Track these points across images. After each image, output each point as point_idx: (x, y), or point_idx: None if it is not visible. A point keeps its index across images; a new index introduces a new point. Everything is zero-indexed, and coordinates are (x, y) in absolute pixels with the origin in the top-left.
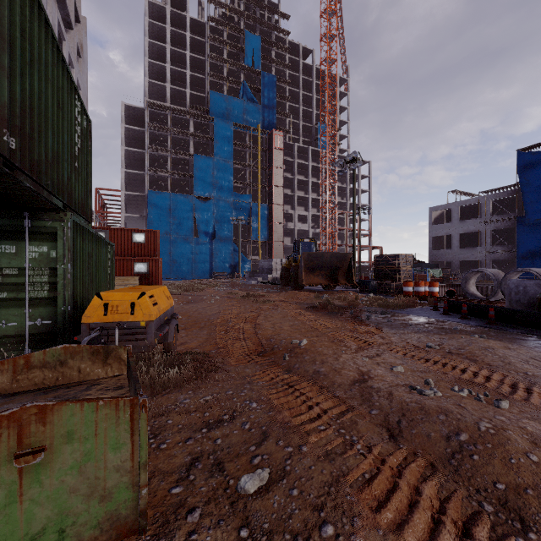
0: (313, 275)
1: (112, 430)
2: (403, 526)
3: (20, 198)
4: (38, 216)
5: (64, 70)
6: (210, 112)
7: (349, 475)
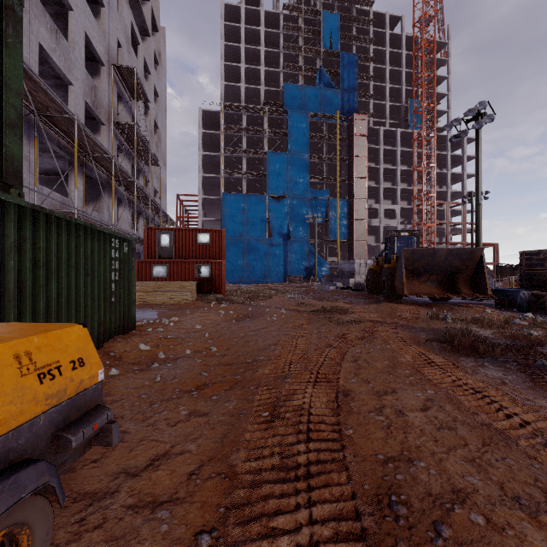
0: (417, 282)
1: None
2: None
3: None
4: None
5: None
6: (284, 105)
7: None
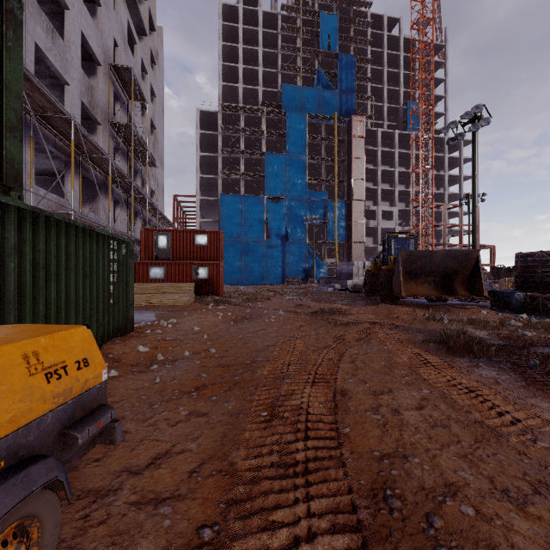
0: (414, 283)
1: None
2: None
3: None
4: None
5: None
6: (282, 106)
7: None
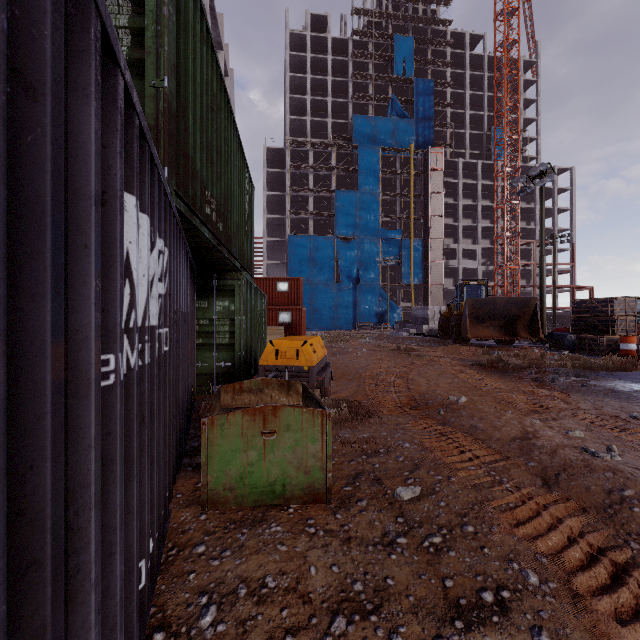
0: (481, 327)
1: (310, 429)
2: (537, 537)
3: (216, 264)
4: (222, 277)
5: (241, 152)
6: (353, 139)
7: (493, 501)
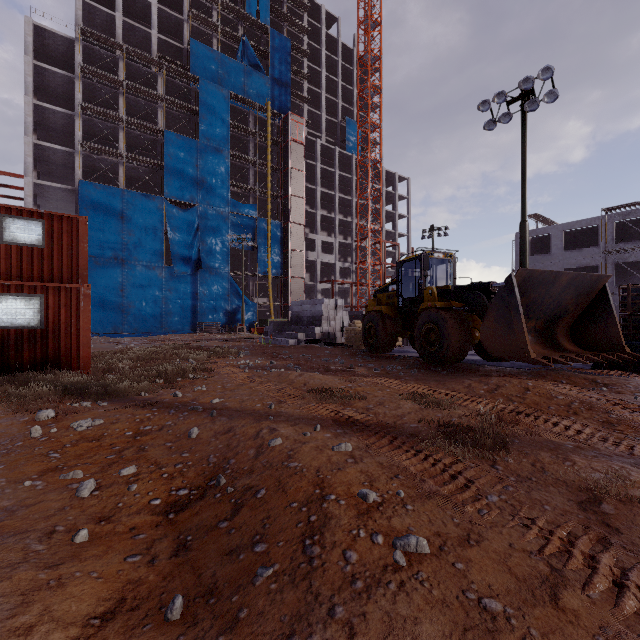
0: None
1: None
2: None
3: None
4: None
5: None
6: (191, 71)
7: None
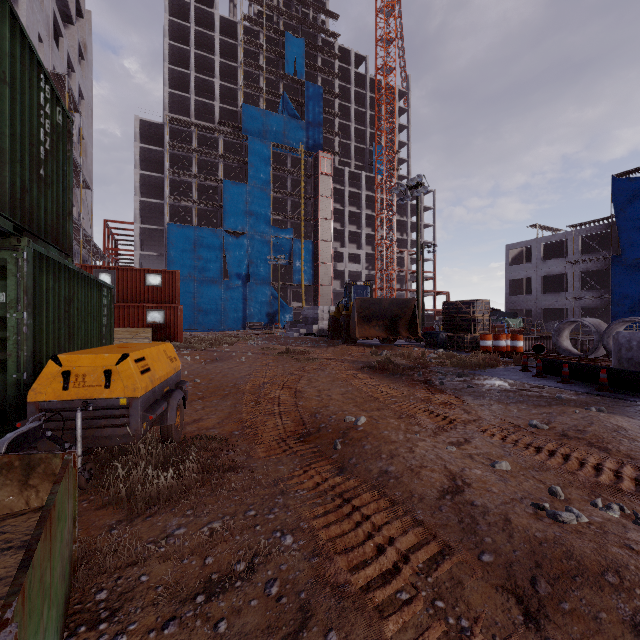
0: (368, 327)
1: None
2: None
3: None
4: None
5: (16, 31)
6: (243, 129)
7: None
